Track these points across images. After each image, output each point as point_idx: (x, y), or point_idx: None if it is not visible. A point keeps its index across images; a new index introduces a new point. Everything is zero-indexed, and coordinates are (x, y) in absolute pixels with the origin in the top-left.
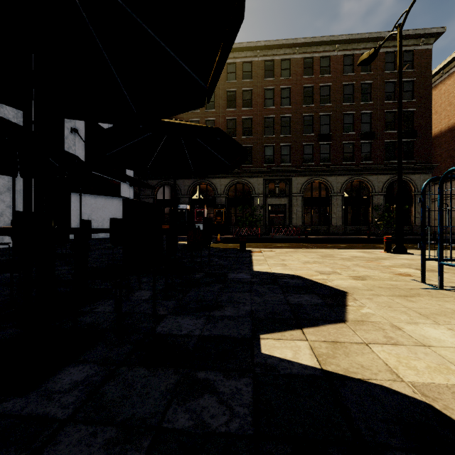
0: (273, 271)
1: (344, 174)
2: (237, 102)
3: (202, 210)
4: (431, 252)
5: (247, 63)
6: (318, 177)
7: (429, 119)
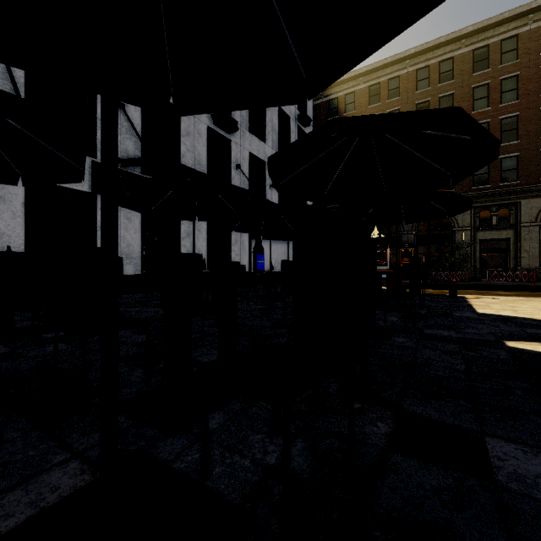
0: (502, 314)
1: None
2: None
3: (384, 251)
4: None
5: (446, 61)
6: None
7: None
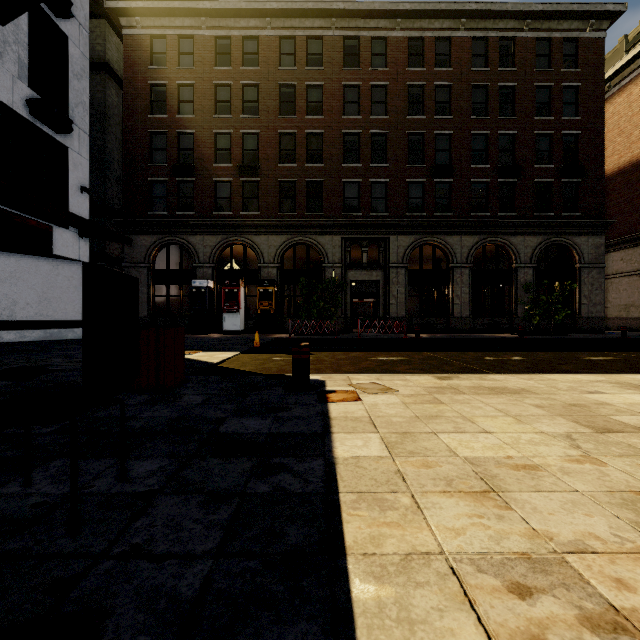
0: None
1: (473, 233)
2: (297, 104)
3: (236, 290)
4: None
5: (315, 40)
6: (432, 236)
7: (601, 148)
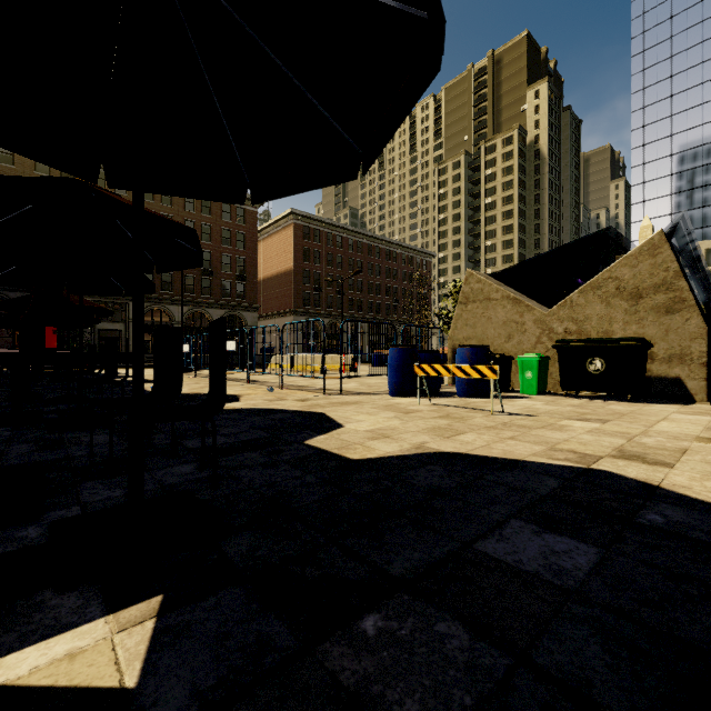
0: None
1: (186, 305)
2: None
3: None
4: None
5: None
6: (160, 305)
7: (256, 268)
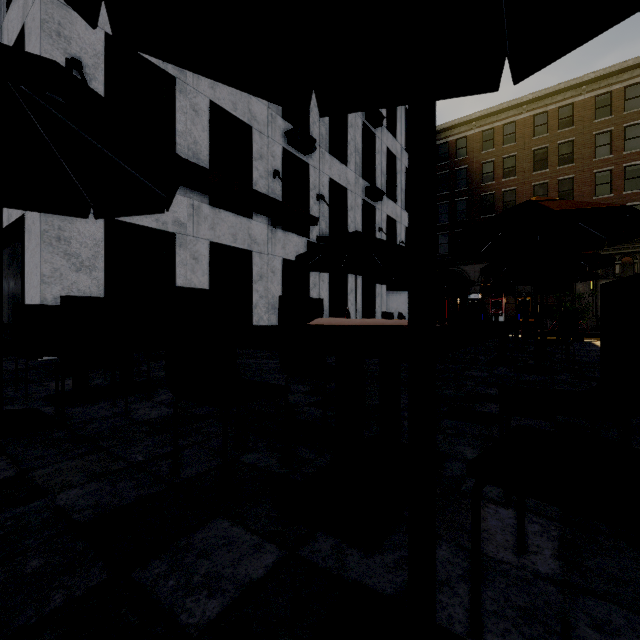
0: None
1: None
2: (549, 160)
3: (500, 300)
4: None
5: (565, 106)
6: None
7: None
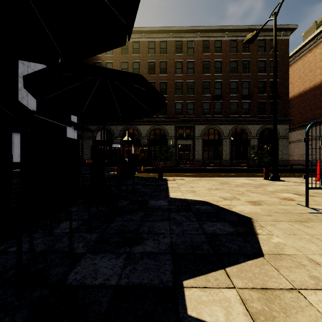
0: (186, 198)
1: (231, 123)
2: (155, 69)
3: (130, 148)
4: (296, 179)
5: (163, 42)
6: (213, 125)
7: (287, 87)
